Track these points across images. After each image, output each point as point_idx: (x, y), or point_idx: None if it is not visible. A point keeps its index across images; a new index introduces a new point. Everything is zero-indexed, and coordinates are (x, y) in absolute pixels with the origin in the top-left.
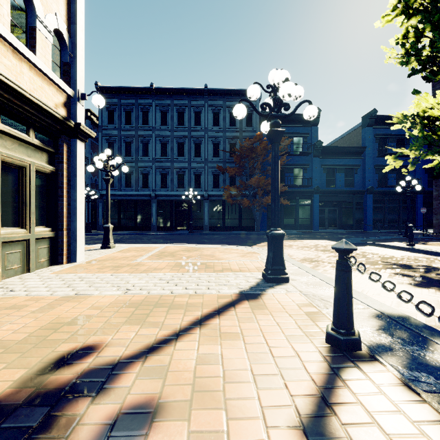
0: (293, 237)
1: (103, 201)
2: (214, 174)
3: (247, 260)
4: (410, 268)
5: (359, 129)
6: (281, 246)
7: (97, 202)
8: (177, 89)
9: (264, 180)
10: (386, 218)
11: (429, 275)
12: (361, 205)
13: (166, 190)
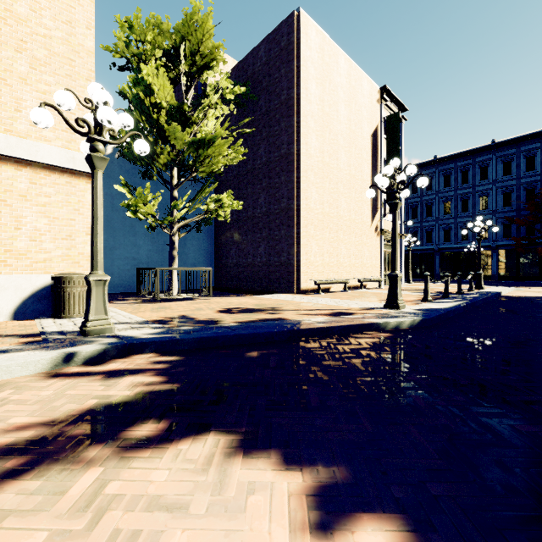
0: None
1: None
2: (505, 224)
3: None
4: None
5: None
6: (480, 277)
7: None
8: (459, 154)
9: None
10: None
11: None
12: None
13: (449, 244)
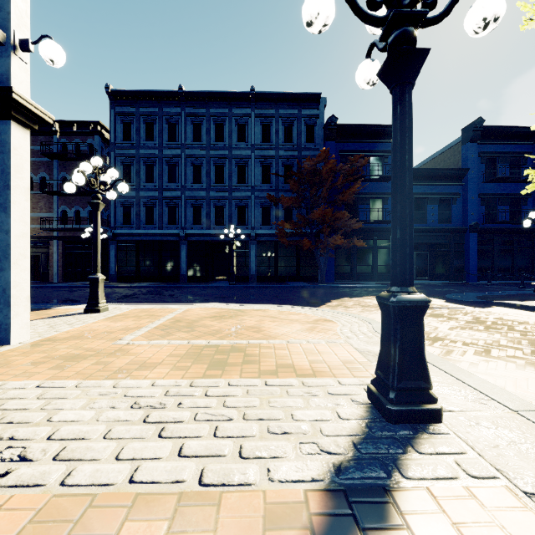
0: (374, 291)
1: (116, 242)
2: (264, 206)
3: (321, 339)
4: None
5: (458, 146)
6: (420, 331)
7: (108, 244)
8: (213, 93)
9: (331, 213)
10: (496, 266)
11: None
12: (462, 247)
13: (200, 228)
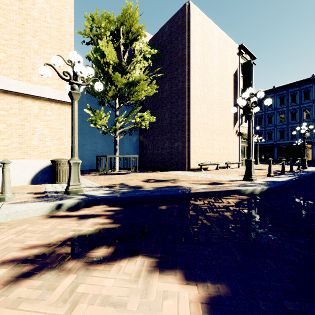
0: None
1: None
2: None
3: None
4: None
5: None
6: (305, 161)
7: None
8: (290, 84)
9: None
10: None
11: None
12: None
13: (283, 140)
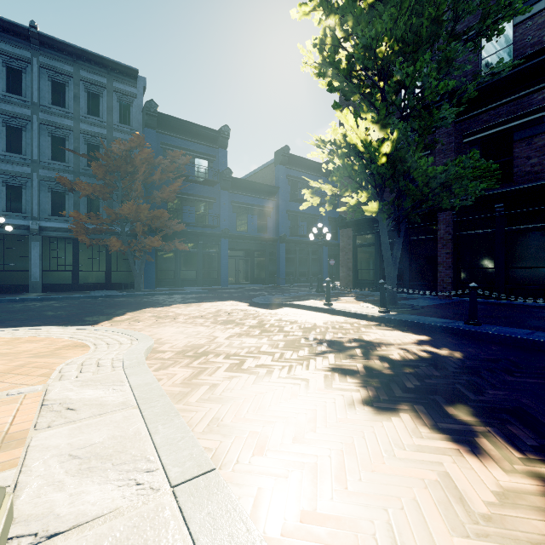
0: (191, 298)
1: None
2: (55, 191)
3: None
4: (344, 349)
5: (273, 166)
6: None
7: None
8: None
9: (148, 210)
10: (298, 271)
11: (373, 363)
12: (275, 255)
13: None
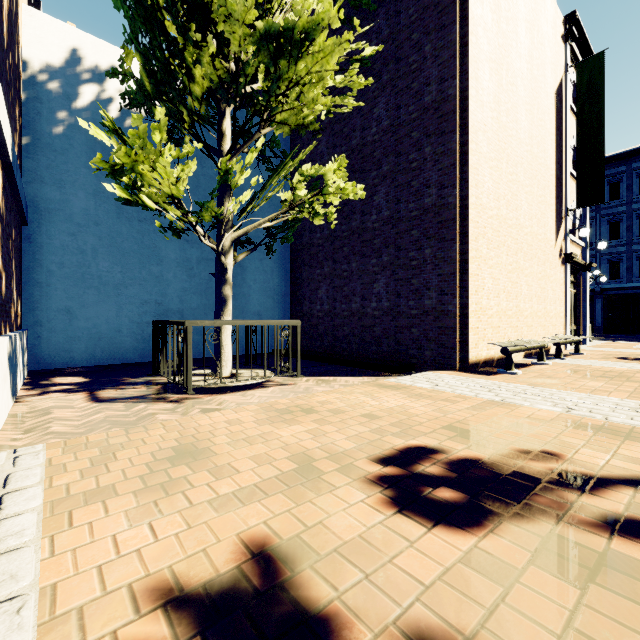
0: None
1: None
2: None
3: None
4: None
5: None
6: None
7: None
8: (637, 149)
9: None
10: None
11: None
12: None
13: (618, 282)
